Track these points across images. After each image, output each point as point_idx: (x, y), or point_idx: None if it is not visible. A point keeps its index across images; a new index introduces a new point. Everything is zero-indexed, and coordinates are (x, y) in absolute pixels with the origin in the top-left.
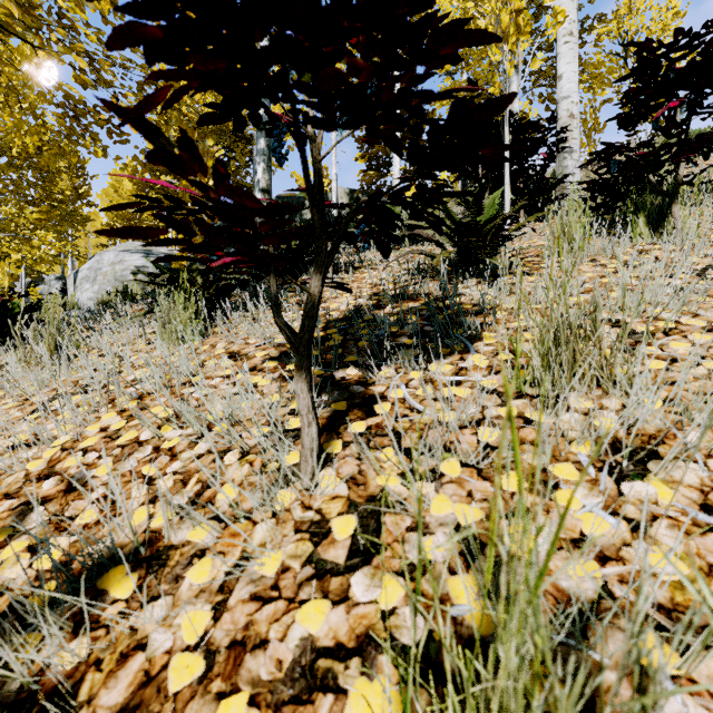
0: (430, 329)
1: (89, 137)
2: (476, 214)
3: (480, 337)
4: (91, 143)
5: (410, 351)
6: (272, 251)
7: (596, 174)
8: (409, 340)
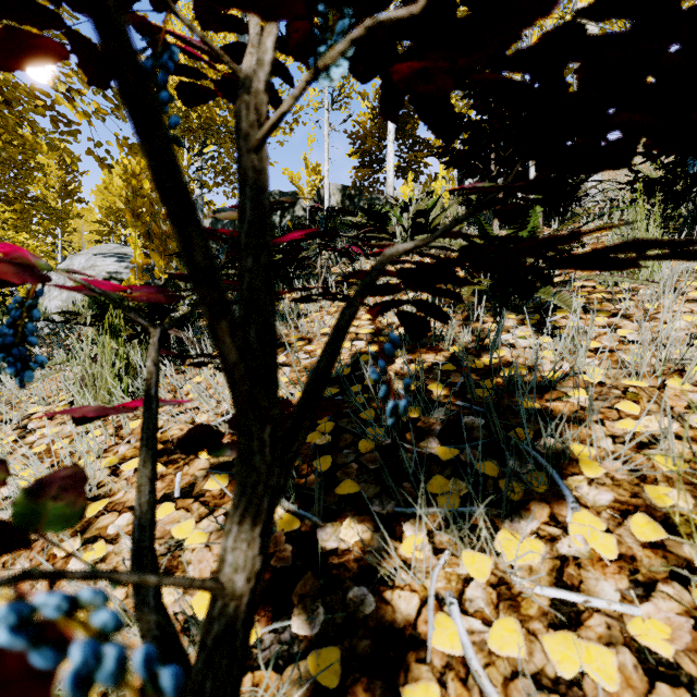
0: (472, 420)
1: (29, 127)
2: (517, 228)
3: (570, 454)
4: (77, 138)
5: (450, 483)
6: (151, 377)
7: (632, 171)
8: (442, 448)
